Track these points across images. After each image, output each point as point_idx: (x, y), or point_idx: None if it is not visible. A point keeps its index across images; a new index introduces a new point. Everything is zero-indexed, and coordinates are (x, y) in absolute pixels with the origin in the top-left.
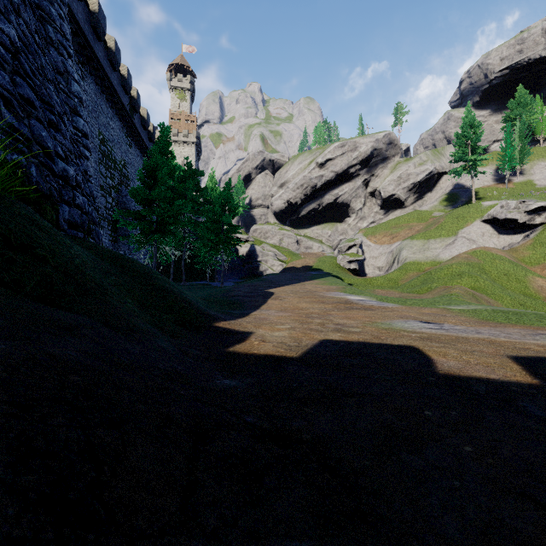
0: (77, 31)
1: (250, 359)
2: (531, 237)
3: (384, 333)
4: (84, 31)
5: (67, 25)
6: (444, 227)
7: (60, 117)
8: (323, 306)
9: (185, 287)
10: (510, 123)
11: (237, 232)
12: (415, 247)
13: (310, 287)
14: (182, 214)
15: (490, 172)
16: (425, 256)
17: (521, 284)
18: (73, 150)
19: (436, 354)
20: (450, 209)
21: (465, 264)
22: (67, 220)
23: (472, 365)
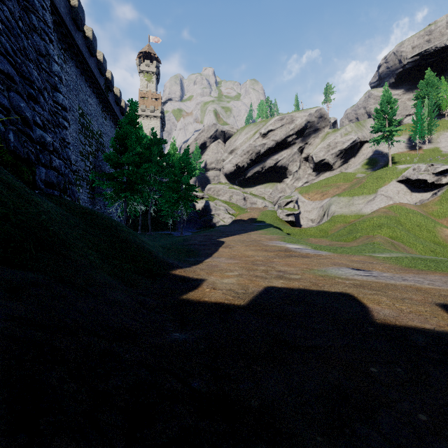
0: (60, 23)
1: (201, 307)
2: (438, 195)
3: (321, 280)
4: (65, 22)
5: (49, 15)
6: (365, 186)
7: (39, 91)
8: (266, 254)
9: (150, 237)
10: (420, 100)
11: (194, 190)
12: (342, 203)
13: (255, 237)
14: (149, 175)
15: (403, 141)
16: (350, 210)
17: (431, 234)
18: (51, 120)
19: (370, 302)
20: (370, 171)
21: (384, 217)
22: (44, 180)
23: (405, 314)
